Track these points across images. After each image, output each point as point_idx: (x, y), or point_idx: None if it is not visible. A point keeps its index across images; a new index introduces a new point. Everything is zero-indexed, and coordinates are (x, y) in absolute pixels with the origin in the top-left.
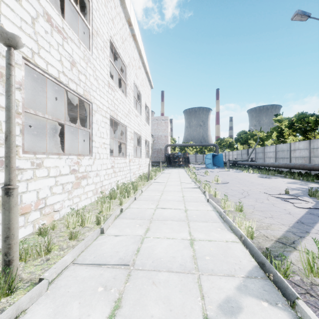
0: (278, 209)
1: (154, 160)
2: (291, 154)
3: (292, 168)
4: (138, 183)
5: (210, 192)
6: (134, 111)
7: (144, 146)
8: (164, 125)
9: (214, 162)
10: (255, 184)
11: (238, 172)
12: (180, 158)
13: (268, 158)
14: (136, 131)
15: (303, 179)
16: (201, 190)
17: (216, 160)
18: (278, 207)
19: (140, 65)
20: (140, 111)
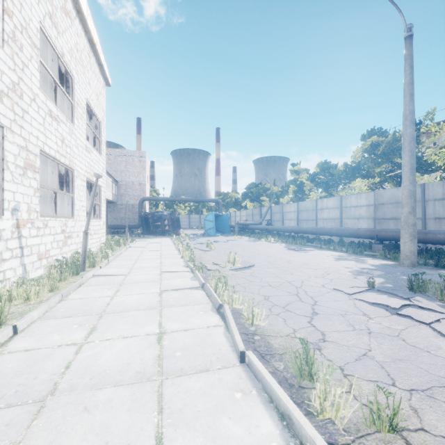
0: (441, 362)
1: (120, 224)
2: (317, 215)
3: (327, 234)
4: (29, 291)
5: (233, 304)
6: (45, 103)
7: (84, 193)
8: (139, 165)
9: (216, 226)
10: (298, 266)
11: (253, 241)
12: (165, 220)
13: (288, 221)
14: (54, 154)
15: (347, 250)
16: (209, 297)
17: (220, 223)
18: (425, 349)
19: (69, 8)
20: (72, 115)
